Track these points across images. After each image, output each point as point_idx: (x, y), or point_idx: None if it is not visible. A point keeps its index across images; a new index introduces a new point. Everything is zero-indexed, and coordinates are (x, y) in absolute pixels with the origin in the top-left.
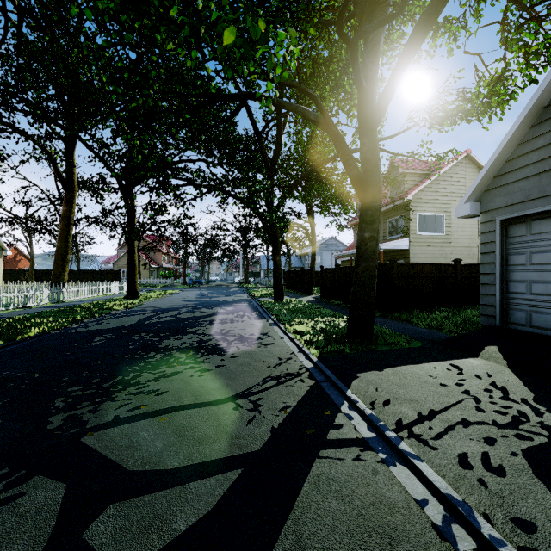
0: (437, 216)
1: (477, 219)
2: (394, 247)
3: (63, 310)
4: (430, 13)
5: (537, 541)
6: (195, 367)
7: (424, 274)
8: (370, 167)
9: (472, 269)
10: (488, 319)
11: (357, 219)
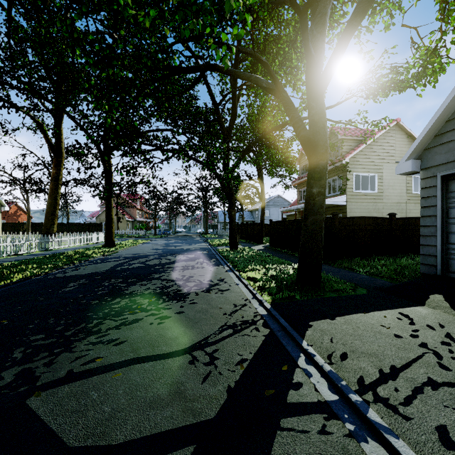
0: (371, 176)
1: (405, 178)
2: (333, 203)
3: (48, 257)
4: None
5: None
6: (155, 313)
7: (362, 226)
8: (318, 128)
9: (405, 221)
10: (429, 268)
11: (301, 179)
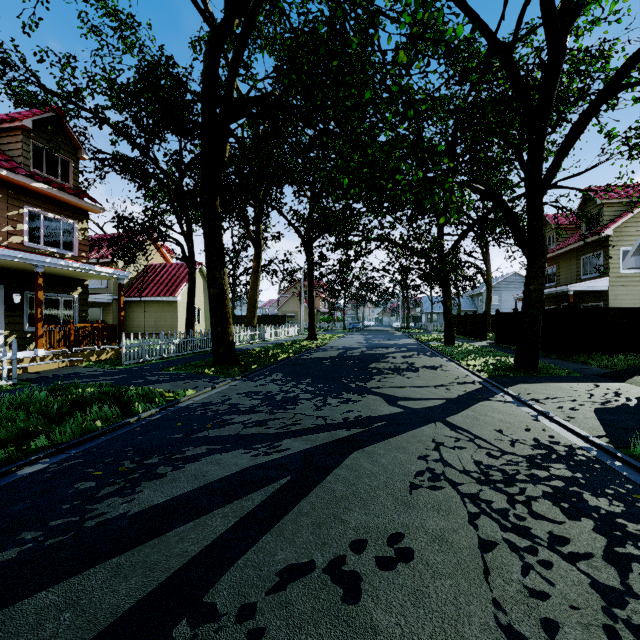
0: None
1: None
2: (588, 288)
3: (277, 346)
4: (580, 123)
5: (572, 419)
6: (402, 376)
7: (610, 318)
8: (535, 233)
9: None
10: None
11: None
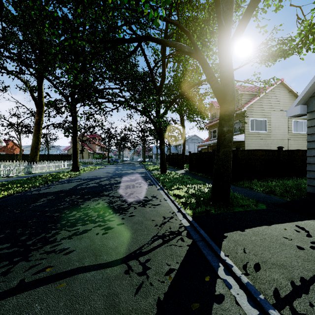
0: (262, 120)
1: (287, 122)
2: (235, 140)
3: (30, 179)
4: None
5: None
6: (101, 225)
7: (258, 156)
8: (227, 82)
9: (289, 153)
10: (314, 189)
11: (211, 123)
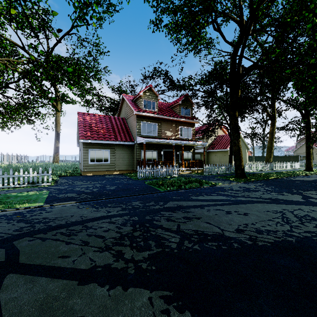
0: None
1: None
2: None
3: (276, 172)
4: None
5: None
6: None
7: None
8: None
9: None
10: None
11: None
